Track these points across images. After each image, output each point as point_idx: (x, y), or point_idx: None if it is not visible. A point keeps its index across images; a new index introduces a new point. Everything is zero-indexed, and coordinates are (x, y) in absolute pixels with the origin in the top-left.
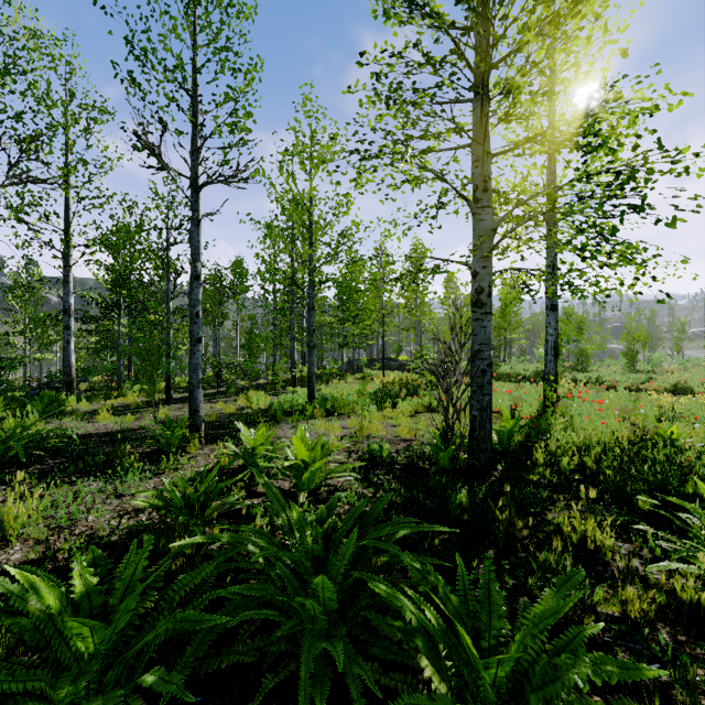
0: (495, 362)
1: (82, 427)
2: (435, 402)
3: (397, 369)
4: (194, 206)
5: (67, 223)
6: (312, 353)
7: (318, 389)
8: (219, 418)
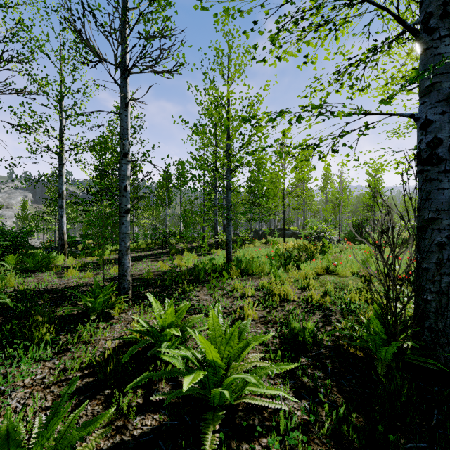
0: (365, 232)
1: (50, 282)
2: (332, 265)
3: (290, 236)
4: (122, 90)
5: (61, 134)
6: (229, 224)
7: (234, 251)
8: (156, 275)
